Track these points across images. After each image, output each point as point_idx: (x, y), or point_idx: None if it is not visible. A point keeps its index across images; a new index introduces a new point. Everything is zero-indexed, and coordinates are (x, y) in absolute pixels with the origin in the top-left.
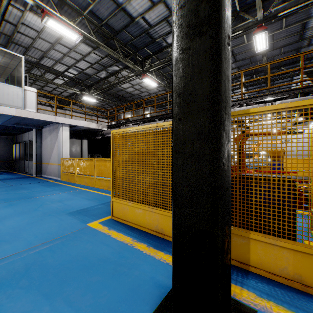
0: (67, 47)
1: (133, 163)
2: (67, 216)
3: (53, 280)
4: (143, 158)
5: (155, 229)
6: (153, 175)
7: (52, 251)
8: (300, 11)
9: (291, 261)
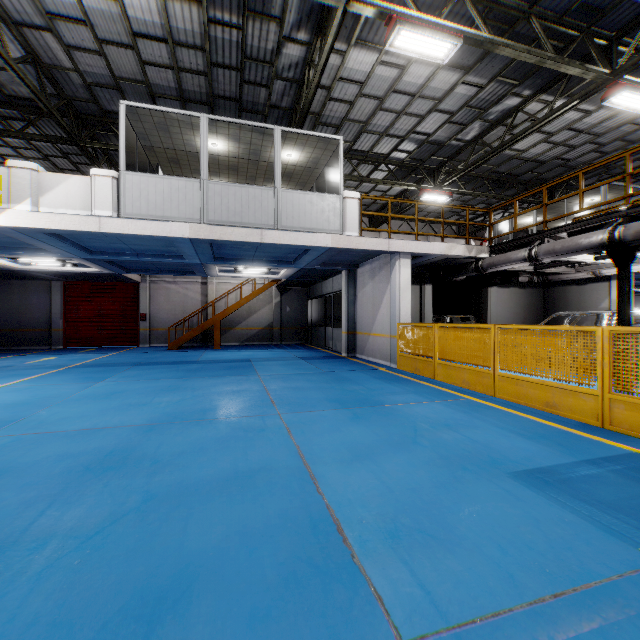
0: (408, 93)
1: None
2: (523, 489)
3: None
4: None
5: None
6: None
7: None
8: None
9: None
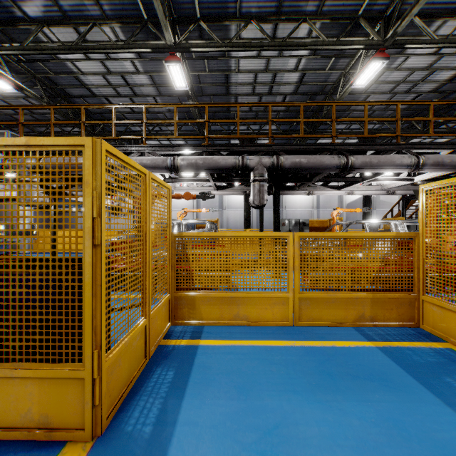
0: None
1: None
2: None
3: None
4: None
5: None
6: None
7: None
8: (219, 58)
9: (37, 397)
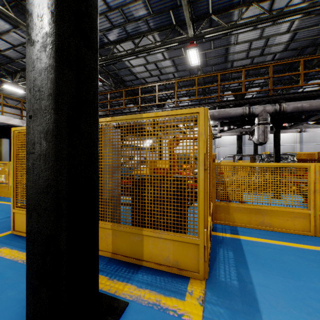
0: None
1: None
2: None
3: None
4: None
5: None
6: None
7: None
8: (222, 37)
9: (172, 250)
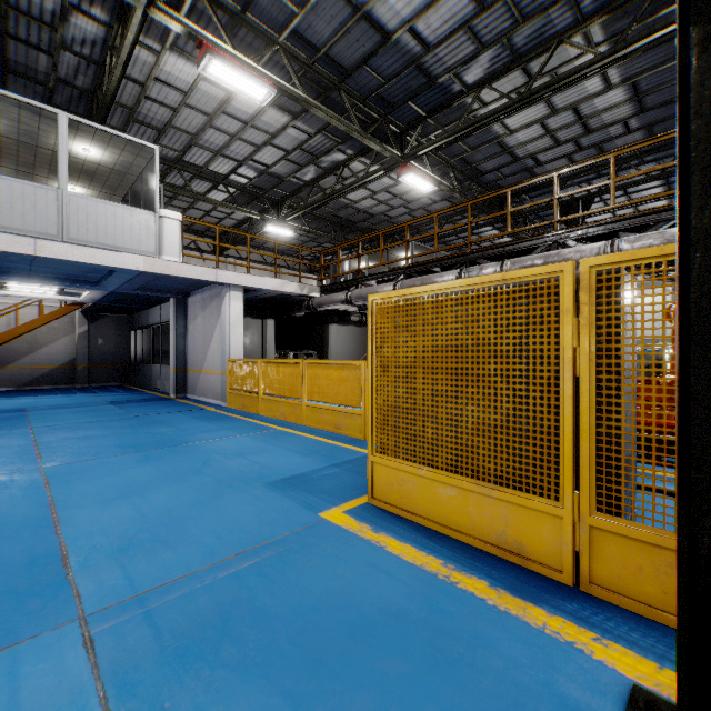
0: (240, 119)
1: (430, 373)
2: (269, 492)
3: (291, 655)
4: (459, 361)
5: (496, 541)
6: (491, 403)
7: (265, 577)
8: None
9: None
